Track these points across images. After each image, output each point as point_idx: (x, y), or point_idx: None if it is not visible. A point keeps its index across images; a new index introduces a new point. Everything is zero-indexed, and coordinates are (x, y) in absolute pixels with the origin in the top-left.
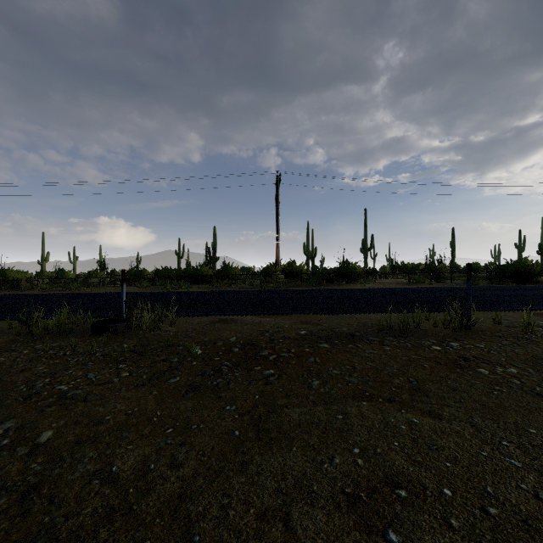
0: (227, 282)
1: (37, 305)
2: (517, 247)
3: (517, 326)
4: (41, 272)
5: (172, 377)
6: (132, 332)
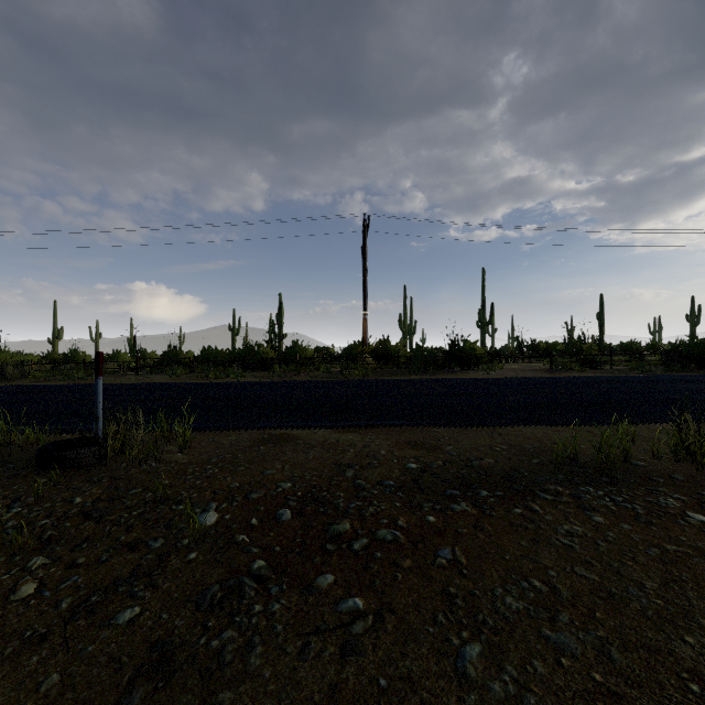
0: (294, 368)
1: (1, 405)
2: (689, 320)
3: None
4: (49, 354)
5: (125, 608)
6: (110, 463)
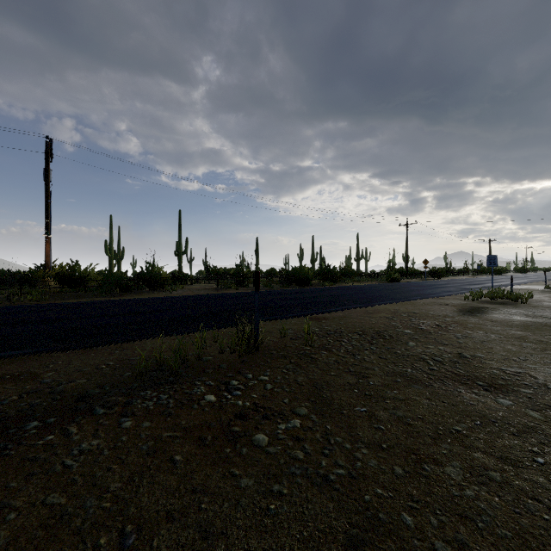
0: None
1: None
2: (299, 257)
3: (299, 336)
4: None
5: None
6: None
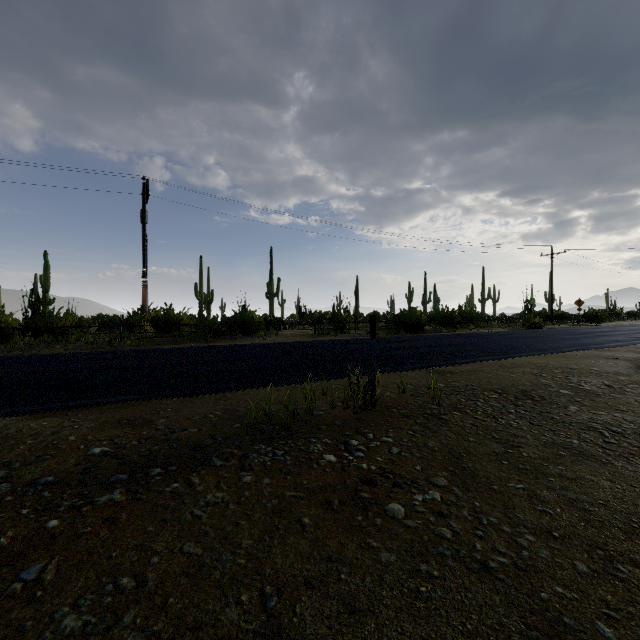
0: (47, 339)
1: None
2: (408, 298)
3: (421, 393)
4: None
5: None
6: None
